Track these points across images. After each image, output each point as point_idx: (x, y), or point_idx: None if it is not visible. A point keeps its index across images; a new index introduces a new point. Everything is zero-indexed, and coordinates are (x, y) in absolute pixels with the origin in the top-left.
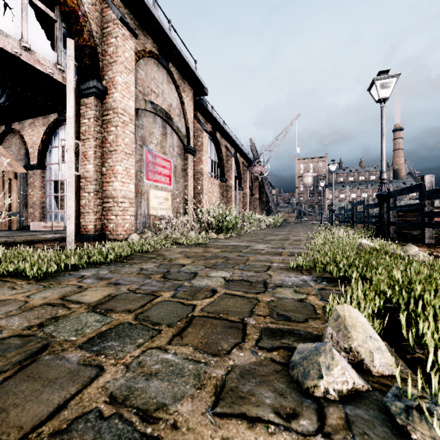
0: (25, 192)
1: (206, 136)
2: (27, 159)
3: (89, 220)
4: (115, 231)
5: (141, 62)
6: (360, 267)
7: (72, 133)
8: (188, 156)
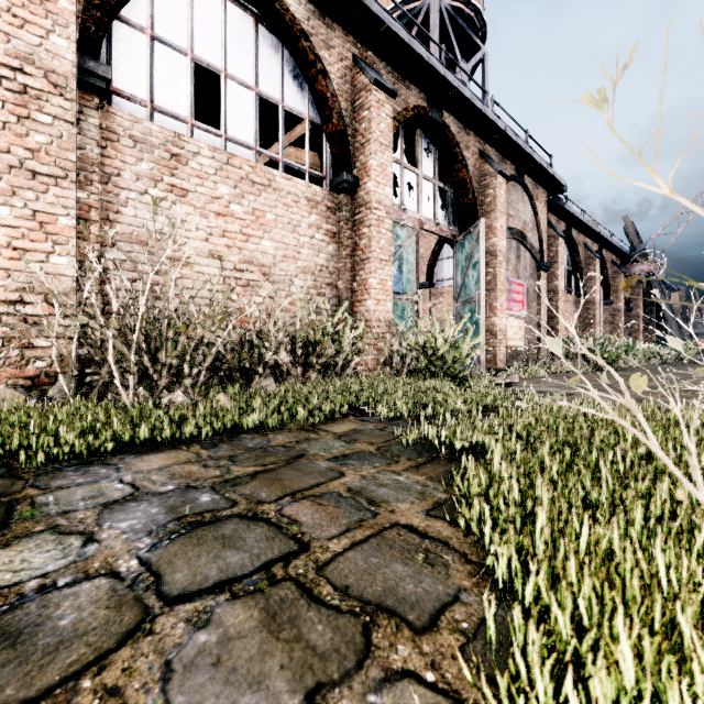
0: None
1: (562, 243)
2: None
3: None
4: (493, 361)
5: None
6: None
7: (484, 287)
8: (541, 274)
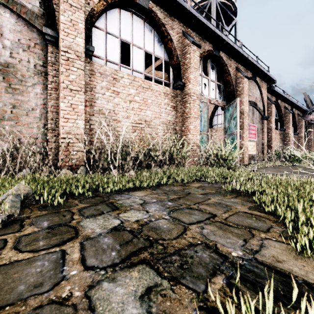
0: None
1: (273, 106)
2: None
3: None
4: (242, 160)
5: None
6: None
7: (239, 128)
8: (263, 121)
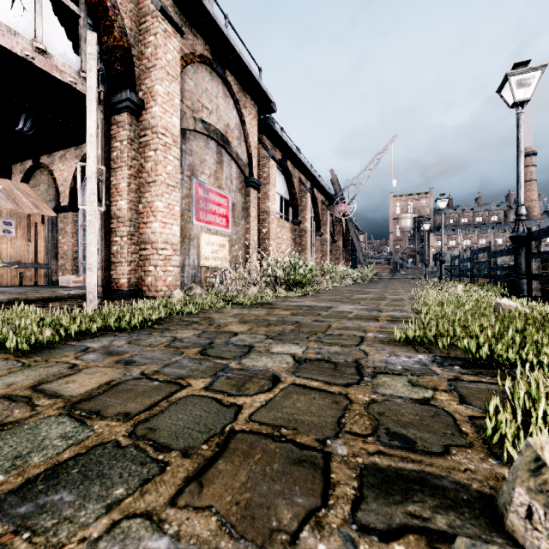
0: (55, 240)
1: (274, 165)
2: (57, 200)
3: (122, 272)
4: (154, 286)
5: (190, 69)
6: (517, 342)
7: (94, 155)
8: (250, 191)
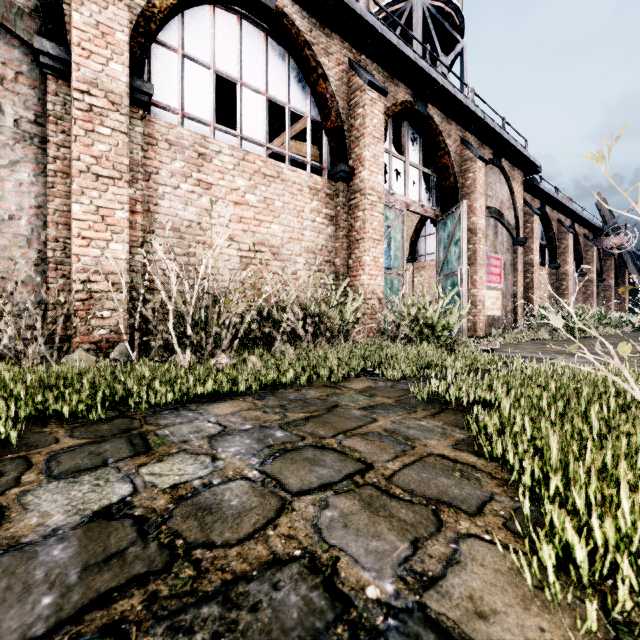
0: None
1: (536, 219)
2: None
3: None
4: (473, 329)
5: None
6: None
7: (465, 262)
8: (517, 249)
